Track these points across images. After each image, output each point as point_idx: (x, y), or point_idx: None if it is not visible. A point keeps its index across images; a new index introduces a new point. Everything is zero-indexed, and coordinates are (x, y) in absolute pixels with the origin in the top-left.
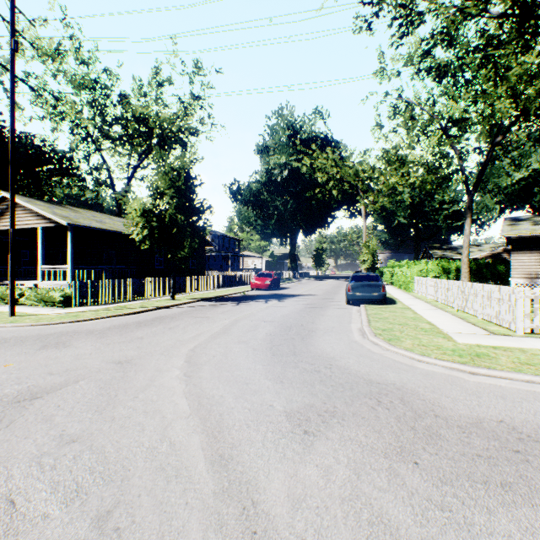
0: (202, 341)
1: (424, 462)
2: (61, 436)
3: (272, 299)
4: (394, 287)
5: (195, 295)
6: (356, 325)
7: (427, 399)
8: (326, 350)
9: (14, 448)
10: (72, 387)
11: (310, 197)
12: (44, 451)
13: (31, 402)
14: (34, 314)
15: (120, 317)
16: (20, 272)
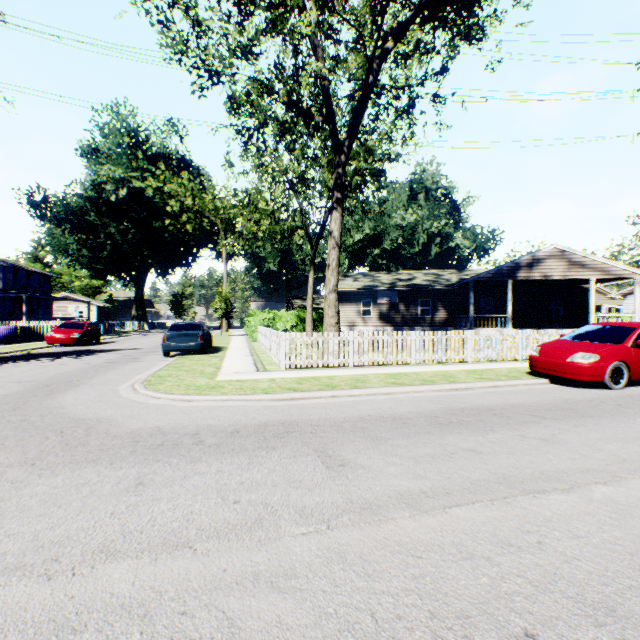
0: None
1: (44, 462)
2: None
3: (67, 357)
4: (246, 337)
5: None
6: (144, 375)
7: (116, 423)
8: (66, 401)
9: None
10: None
11: (164, 228)
12: None
13: None
14: None
15: None
16: None
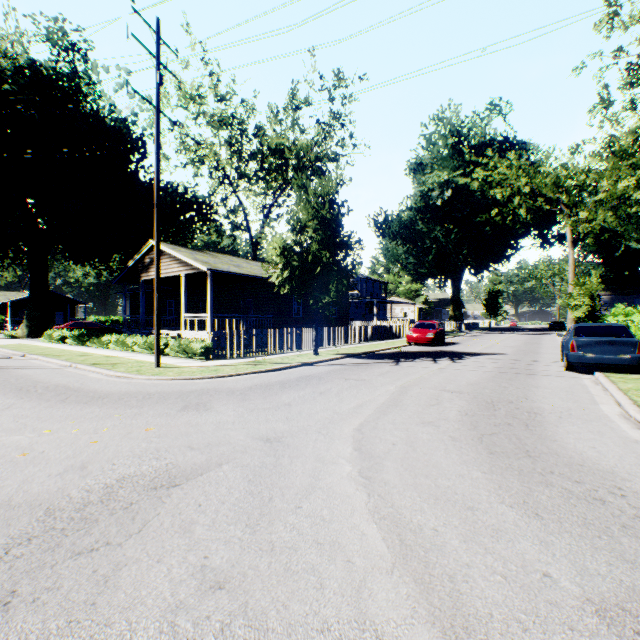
0: (368, 416)
1: None
2: (202, 569)
3: (441, 359)
4: None
5: (339, 350)
6: (610, 407)
7: None
8: (587, 454)
9: (143, 580)
10: (214, 474)
11: (482, 222)
12: (179, 599)
13: (168, 492)
14: (176, 366)
15: (260, 374)
16: (167, 321)
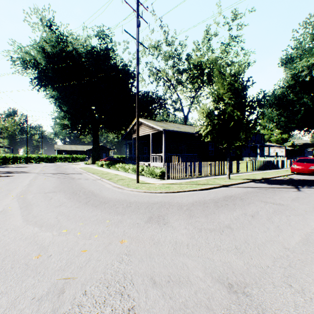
0: None
1: None
2: None
3: None
4: None
5: (242, 176)
6: None
7: None
8: None
9: None
10: None
11: None
12: None
13: None
14: (147, 182)
15: (196, 192)
16: (144, 157)
